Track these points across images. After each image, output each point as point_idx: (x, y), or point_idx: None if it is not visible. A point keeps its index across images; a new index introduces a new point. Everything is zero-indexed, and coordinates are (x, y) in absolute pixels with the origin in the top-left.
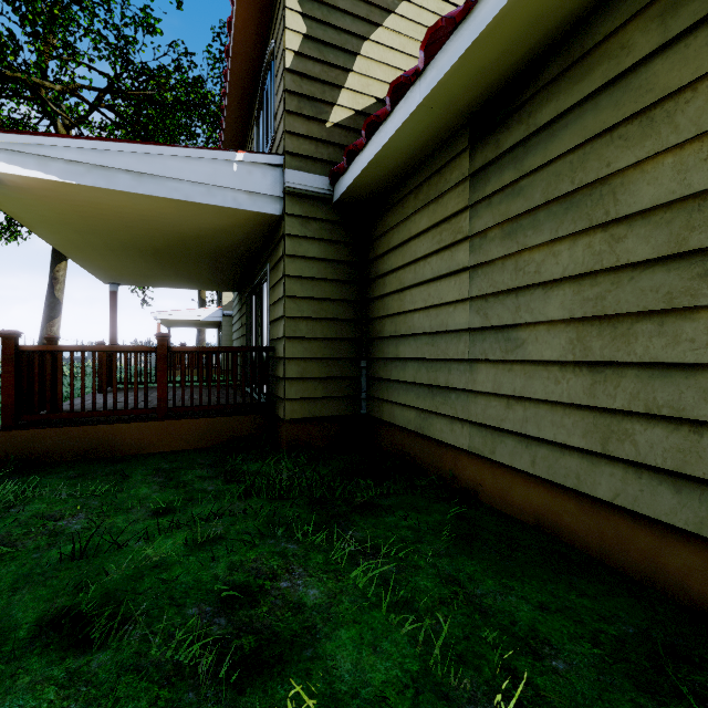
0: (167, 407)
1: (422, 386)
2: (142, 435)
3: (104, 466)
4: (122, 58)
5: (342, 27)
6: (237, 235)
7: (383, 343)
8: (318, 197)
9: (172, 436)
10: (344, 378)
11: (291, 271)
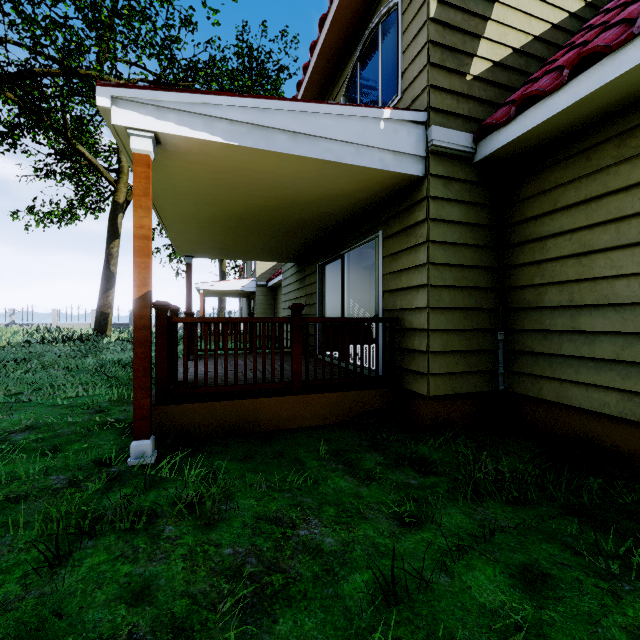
0: (302, 381)
1: (634, 365)
2: (280, 410)
3: (259, 445)
4: (166, 56)
5: None
6: (353, 201)
7: (540, 314)
8: (459, 156)
9: (306, 411)
10: (483, 352)
11: (435, 236)
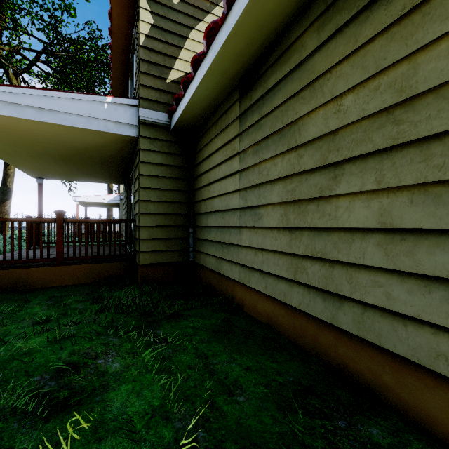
0: (63, 257)
1: (218, 243)
2: (45, 275)
3: (17, 295)
4: (53, 30)
5: (177, 20)
6: (112, 148)
7: (200, 217)
8: (161, 126)
9: (66, 276)
10: (178, 239)
11: (143, 172)
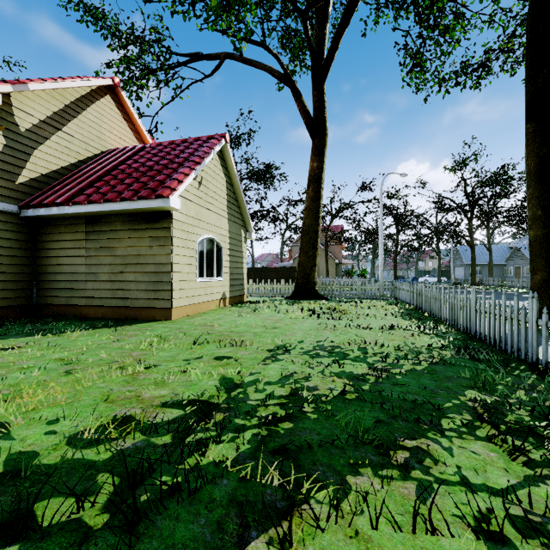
0: None
1: (68, 289)
2: None
3: None
4: None
5: (24, 143)
6: None
7: (47, 275)
8: (12, 213)
9: None
10: (25, 289)
11: None
